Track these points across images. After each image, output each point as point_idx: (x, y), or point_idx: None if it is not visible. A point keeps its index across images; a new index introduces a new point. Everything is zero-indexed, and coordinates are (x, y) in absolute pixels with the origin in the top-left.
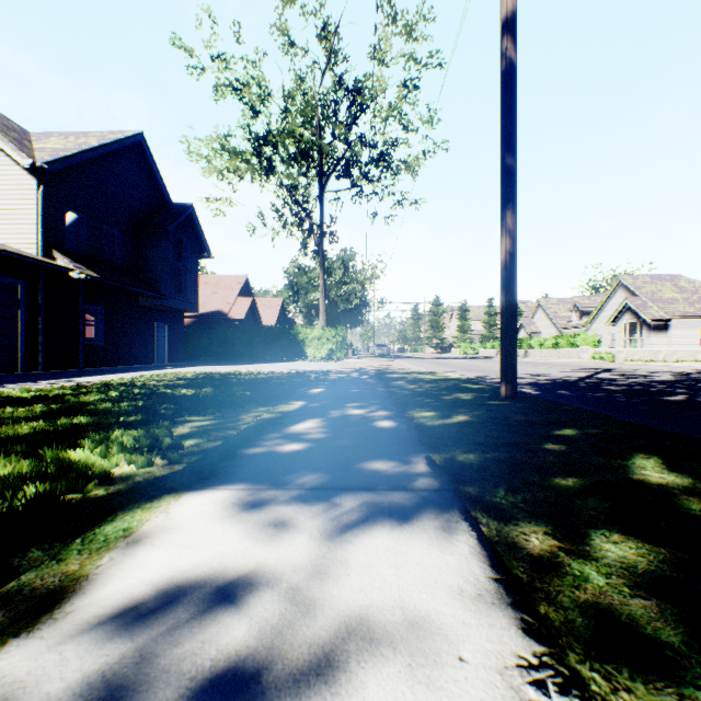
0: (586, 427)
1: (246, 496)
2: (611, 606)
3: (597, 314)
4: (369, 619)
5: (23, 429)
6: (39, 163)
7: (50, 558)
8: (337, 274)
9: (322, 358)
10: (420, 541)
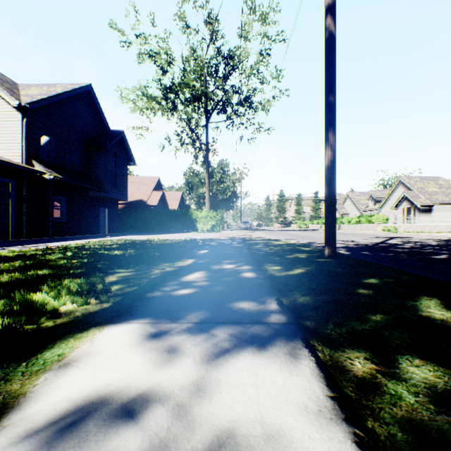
0: (384, 277)
1: (150, 328)
2: (423, 421)
3: (385, 202)
4: (236, 433)
5: (4, 278)
6: (23, 104)
7: (0, 378)
8: (217, 176)
9: (207, 230)
10: (273, 364)
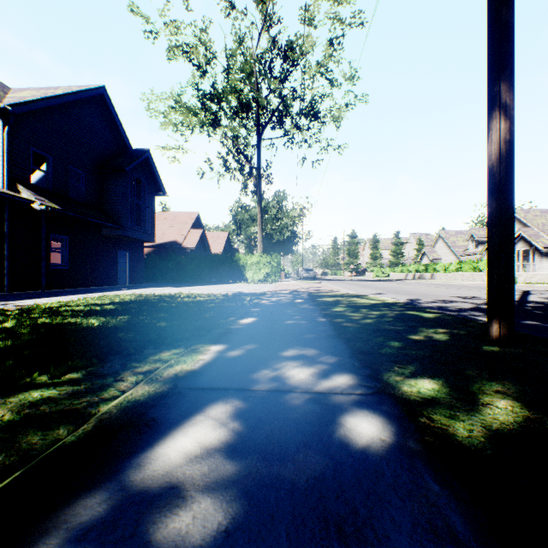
0: None
1: None
2: None
3: None
4: None
5: None
6: (2, 105)
7: None
8: (272, 211)
9: (259, 280)
10: None
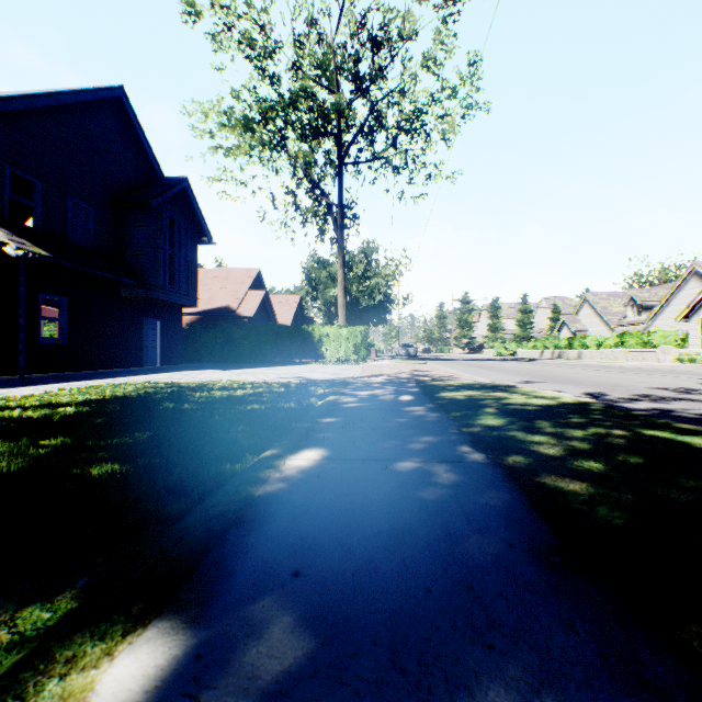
0: None
1: None
2: None
3: (661, 309)
4: None
5: None
6: None
7: None
8: (359, 268)
9: (341, 360)
10: None
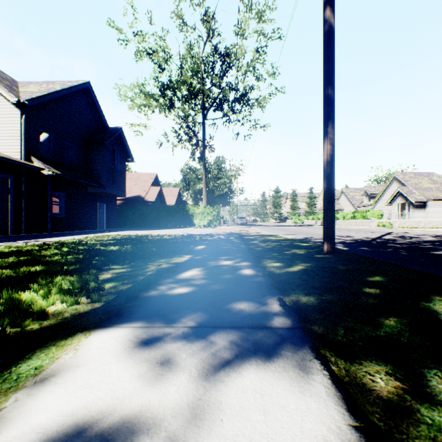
0: (389, 275)
1: (142, 334)
2: None
3: (380, 198)
4: None
5: None
6: (22, 100)
7: None
8: (214, 172)
9: (204, 226)
10: (282, 381)
